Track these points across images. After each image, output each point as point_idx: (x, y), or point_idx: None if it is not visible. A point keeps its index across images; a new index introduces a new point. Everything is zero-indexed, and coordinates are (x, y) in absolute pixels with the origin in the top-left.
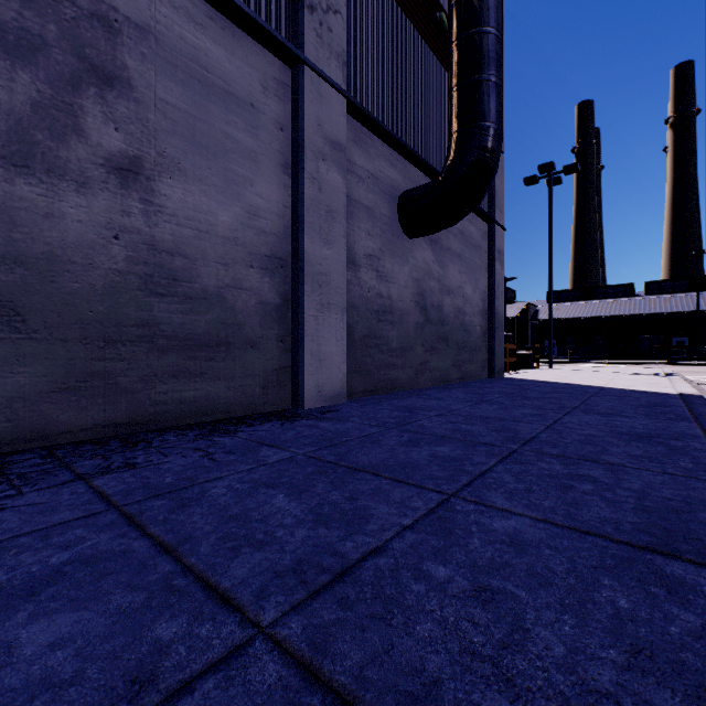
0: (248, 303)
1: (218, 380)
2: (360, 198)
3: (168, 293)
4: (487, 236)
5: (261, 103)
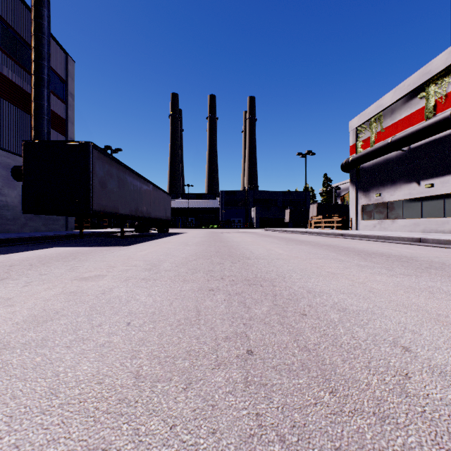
0: None
1: None
2: None
3: None
4: None
5: None
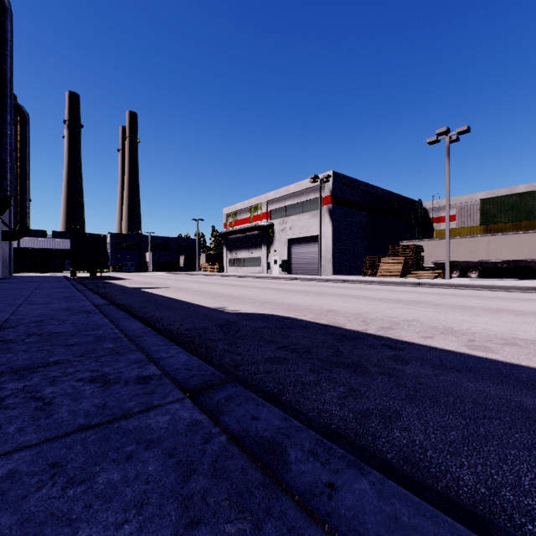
0: None
1: None
2: None
3: None
4: None
5: None
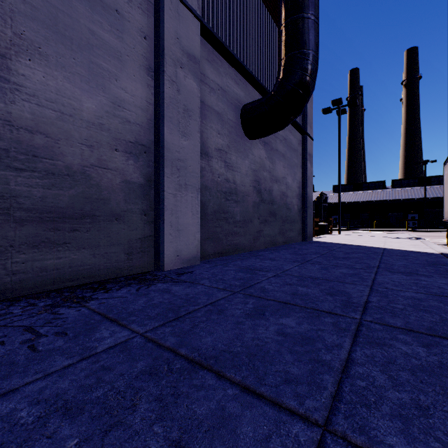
0: (113, 181)
1: (83, 248)
2: (212, 104)
3: (27, 168)
4: (301, 143)
5: (126, 11)
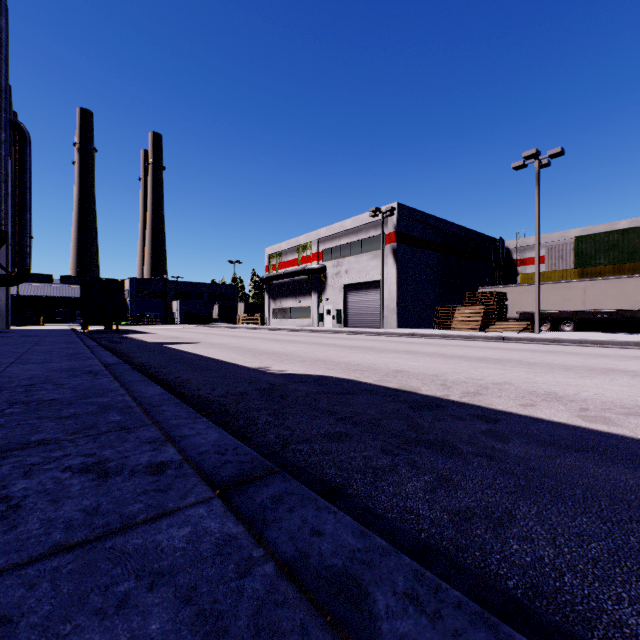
0: None
1: None
2: None
3: None
4: None
5: None
